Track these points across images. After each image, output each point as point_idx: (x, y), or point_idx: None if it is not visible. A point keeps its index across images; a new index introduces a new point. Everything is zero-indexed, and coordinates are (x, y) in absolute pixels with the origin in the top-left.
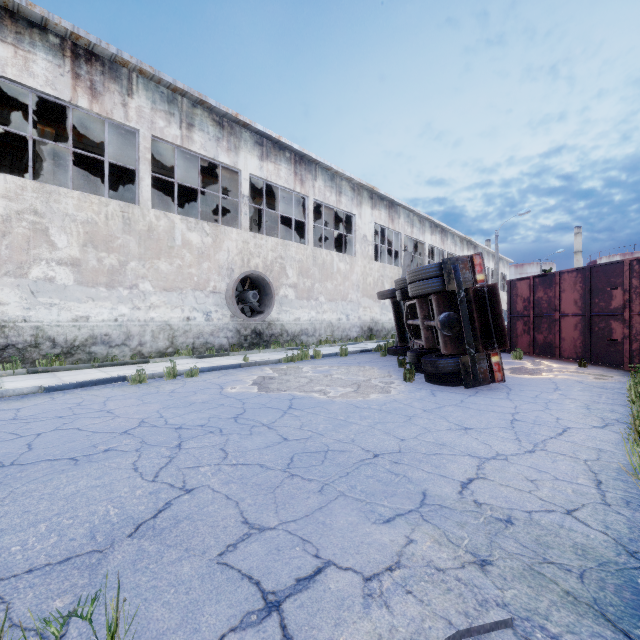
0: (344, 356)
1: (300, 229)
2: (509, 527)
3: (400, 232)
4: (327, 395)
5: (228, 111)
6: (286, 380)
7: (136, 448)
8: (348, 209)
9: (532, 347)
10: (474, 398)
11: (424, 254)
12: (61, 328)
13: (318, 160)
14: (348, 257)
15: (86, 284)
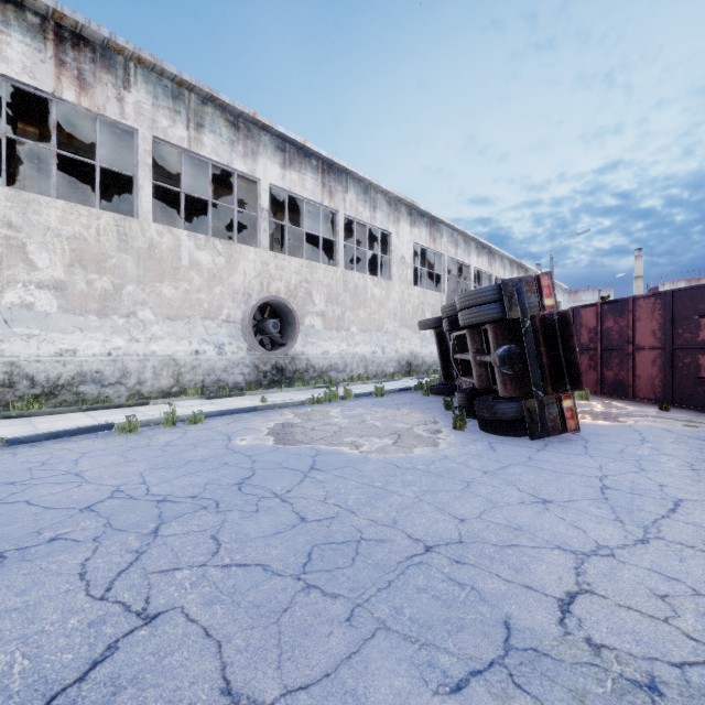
0: (380, 396)
1: (329, 250)
2: (659, 703)
3: (443, 253)
4: (360, 449)
5: (244, 110)
6: (310, 428)
7: (94, 535)
8: (384, 226)
9: (600, 385)
10: (545, 454)
11: (469, 278)
12: (42, 364)
13: (349, 169)
14: (384, 281)
15: (73, 311)
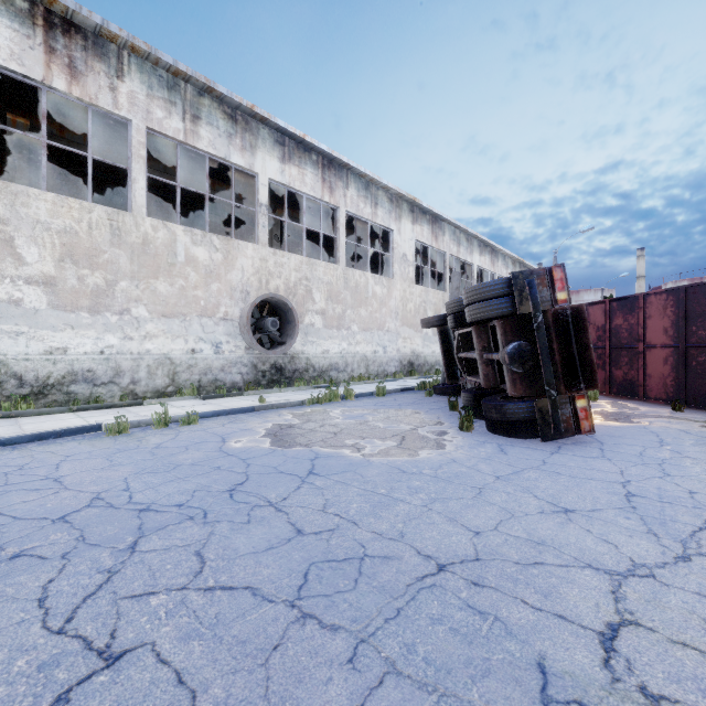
0: (381, 396)
1: (330, 249)
2: None
3: (445, 251)
4: (361, 452)
5: (242, 102)
6: (309, 429)
7: (64, 551)
8: (385, 223)
9: (608, 385)
10: (559, 457)
11: (472, 277)
12: (30, 362)
13: (350, 164)
14: (385, 279)
15: (63, 308)
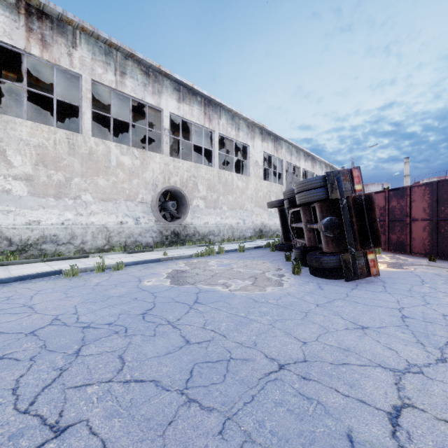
0: (242, 251)
1: (209, 158)
2: None
3: (282, 159)
4: (229, 288)
5: (153, 63)
6: (195, 273)
7: (31, 355)
8: (244, 141)
9: (387, 245)
10: (357, 291)
11: (299, 176)
12: (16, 230)
13: (222, 103)
14: (244, 177)
15: (38, 195)
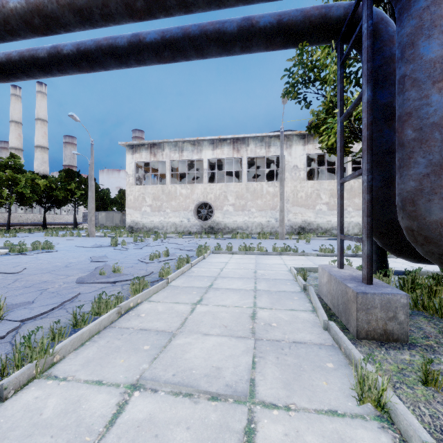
0: None
1: None
2: None
3: None
4: None
5: None
6: None
7: None
8: None
9: None
10: None
11: None
12: (323, 224)
13: None
14: None
15: (330, 210)
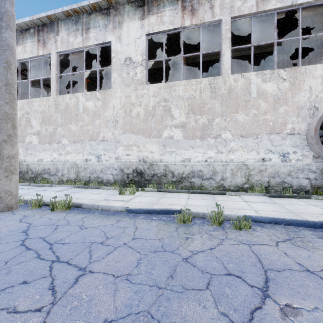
0: None
1: None
2: None
3: None
4: None
5: None
6: None
7: None
8: None
9: None
10: None
11: None
12: (176, 166)
13: None
14: None
15: (189, 138)
